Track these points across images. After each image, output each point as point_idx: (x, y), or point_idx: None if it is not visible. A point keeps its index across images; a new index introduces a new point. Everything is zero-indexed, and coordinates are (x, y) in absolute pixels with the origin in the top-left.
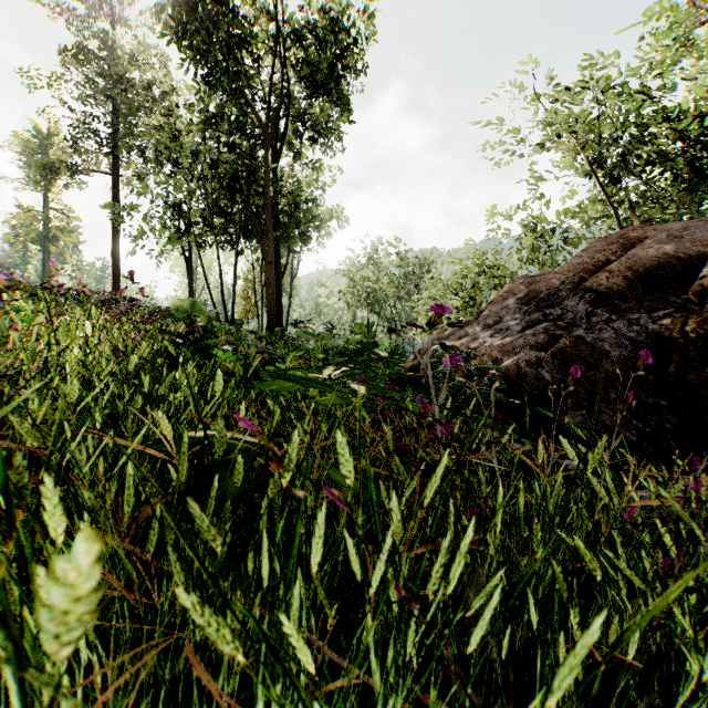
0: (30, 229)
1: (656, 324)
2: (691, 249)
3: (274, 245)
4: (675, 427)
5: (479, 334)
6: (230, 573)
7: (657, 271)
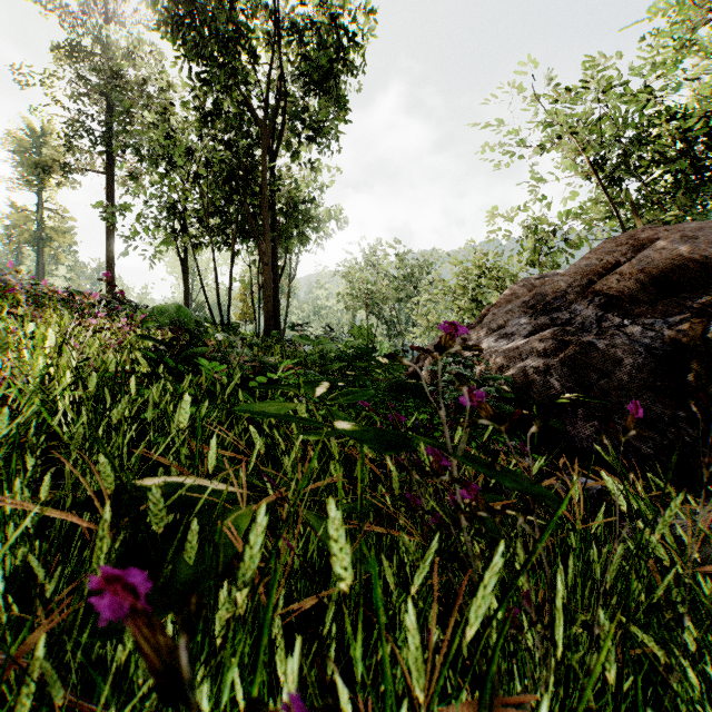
0: (23, 229)
1: (672, 330)
2: (707, 250)
3: (272, 245)
4: (694, 440)
5: (483, 339)
6: (170, 708)
7: (671, 274)
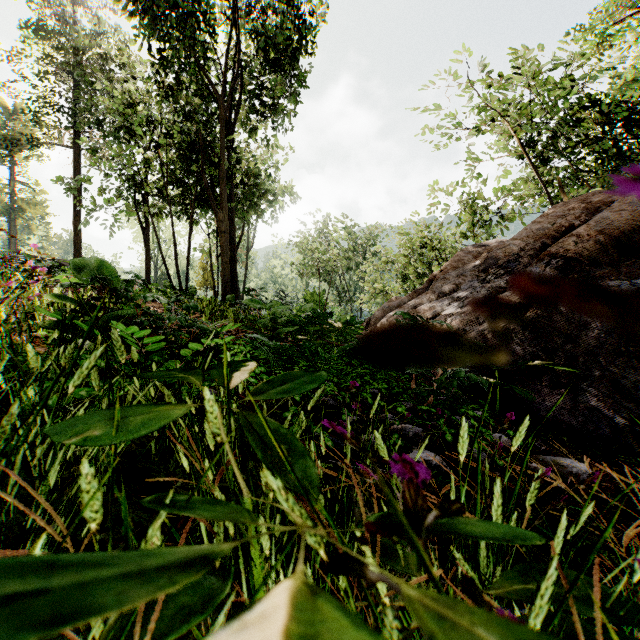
0: None
1: None
2: None
3: (229, 215)
4: None
5: (436, 302)
6: None
7: (631, 235)
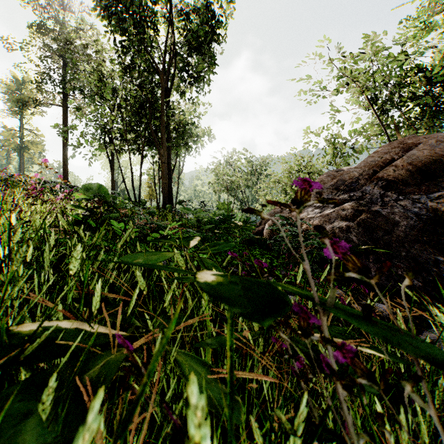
0: (11, 142)
1: (432, 202)
2: None
3: (167, 151)
4: None
5: (304, 209)
6: None
7: (430, 165)
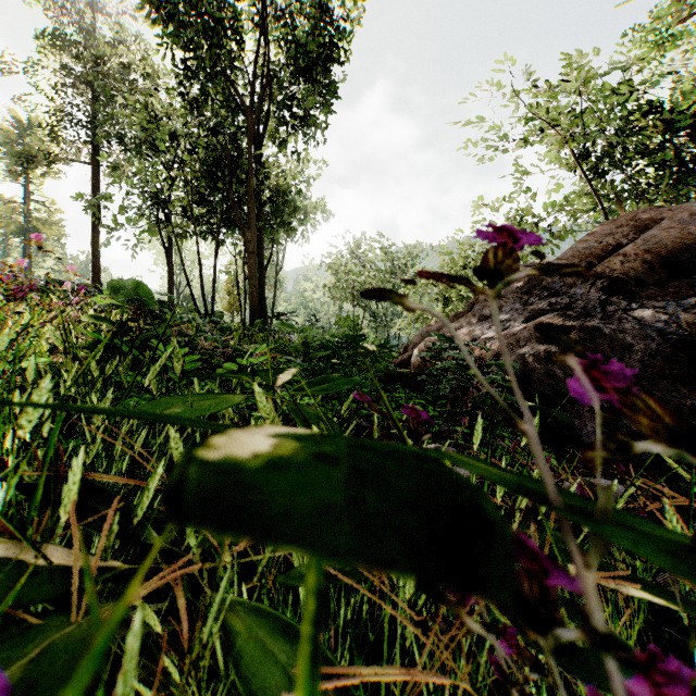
0: (10, 221)
1: (687, 313)
2: None
3: (257, 235)
4: None
5: (476, 326)
6: None
7: (680, 254)
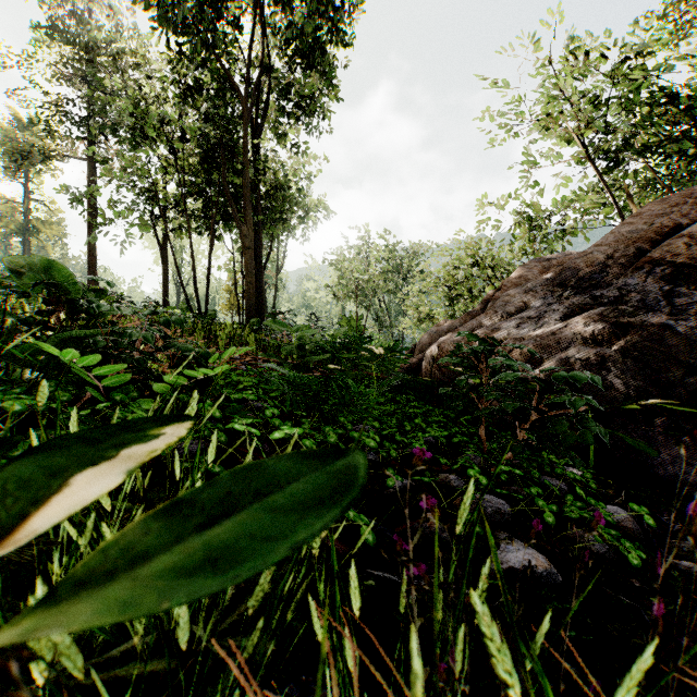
0: (9, 220)
1: None
2: None
3: (255, 230)
4: None
5: (500, 324)
6: None
7: None
